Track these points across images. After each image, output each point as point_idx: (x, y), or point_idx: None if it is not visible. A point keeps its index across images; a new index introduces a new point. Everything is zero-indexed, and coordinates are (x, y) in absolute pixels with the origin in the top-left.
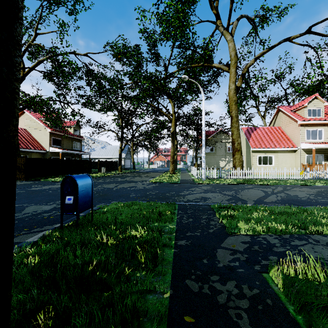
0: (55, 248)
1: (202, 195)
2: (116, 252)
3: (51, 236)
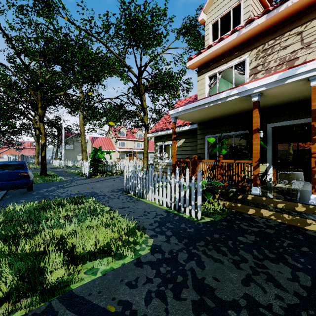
0: None
1: (62, 170)
2: None
3: None
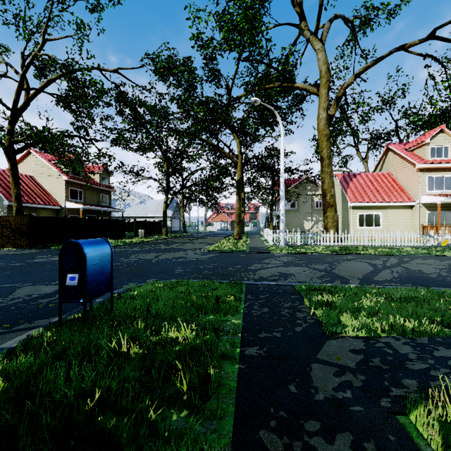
0: (38, 363)
1: (281, 269)
2: (140, 371)
3: (40, 339)
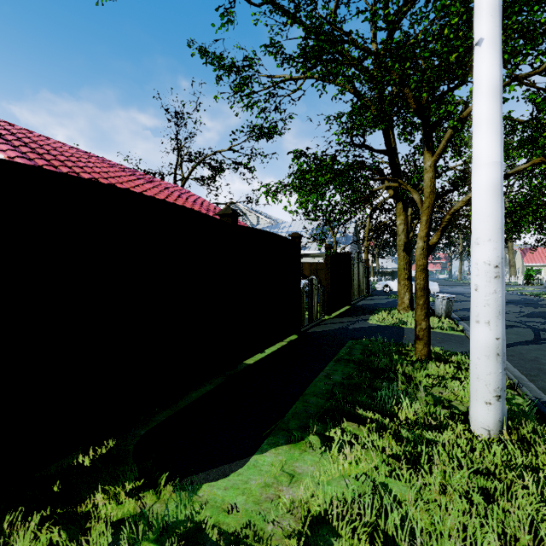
0: None
1: None
2: None
3: None
